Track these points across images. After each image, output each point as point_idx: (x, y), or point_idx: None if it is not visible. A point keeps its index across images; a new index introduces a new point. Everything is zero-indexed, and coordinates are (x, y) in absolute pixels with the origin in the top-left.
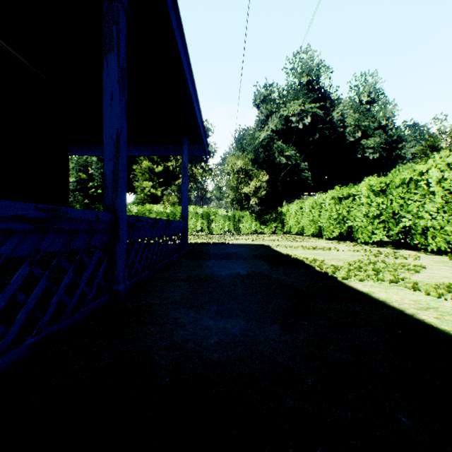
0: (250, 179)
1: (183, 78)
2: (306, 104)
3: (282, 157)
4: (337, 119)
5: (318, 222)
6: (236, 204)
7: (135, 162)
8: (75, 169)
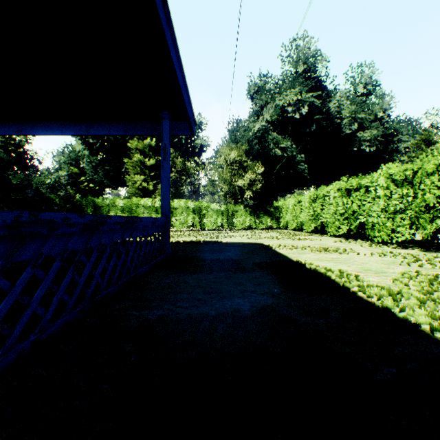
0: (244, 172)
1: None
2: (302, 93)
3: (277, 149)
4: (334, 110)
5: (321, 217)
6: (229, 198)
7: (128, 156)
8: (67, 162)
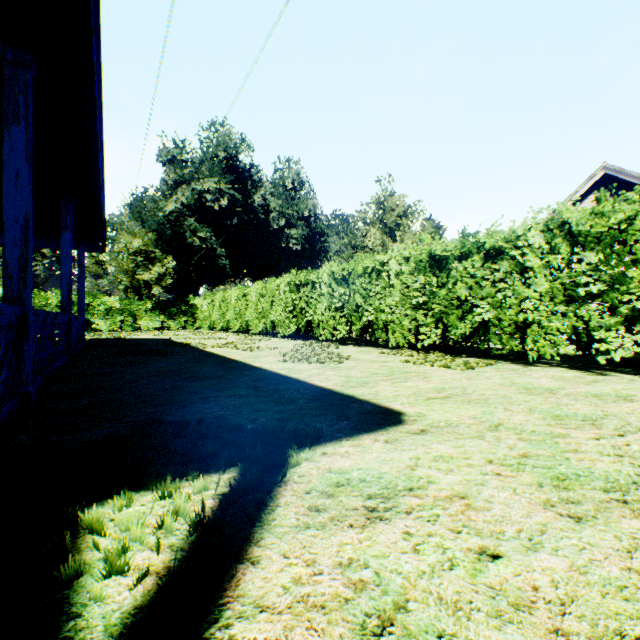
0: (153, 263)
1: (102, 226)
2: (223, 184)
3: (196, 237)
4: (260, 204)
5: (227, 316)
6: (133, 293)
7: None
8: None
